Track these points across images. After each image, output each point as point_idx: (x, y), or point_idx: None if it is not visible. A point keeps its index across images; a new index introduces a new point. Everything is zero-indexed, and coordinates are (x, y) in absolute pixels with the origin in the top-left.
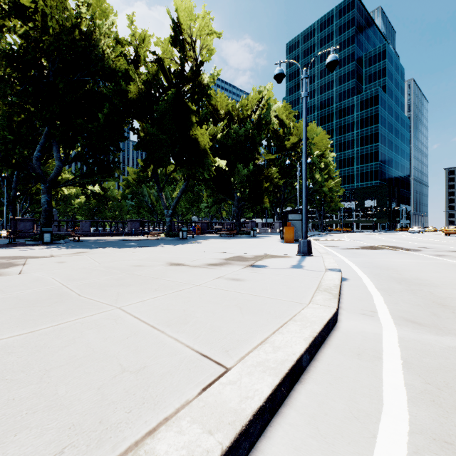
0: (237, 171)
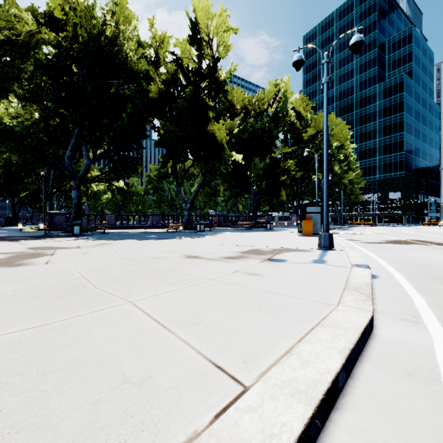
0: (253, 165)
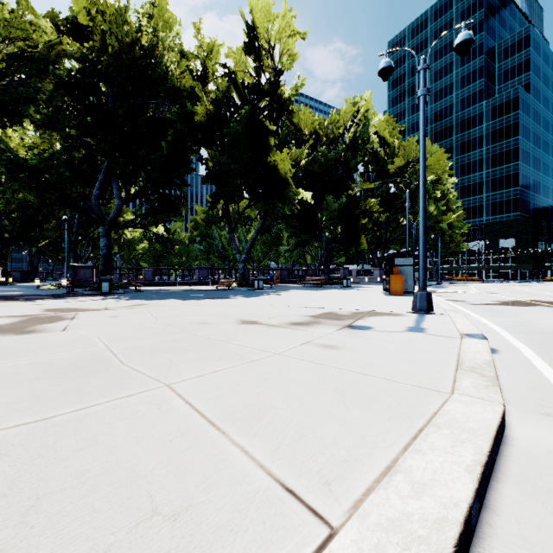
0: (326, 205)
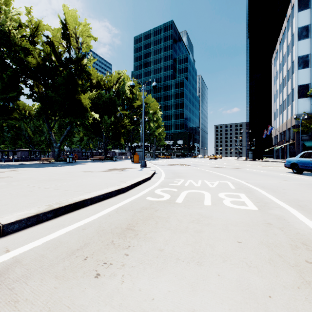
0: (105, 120)
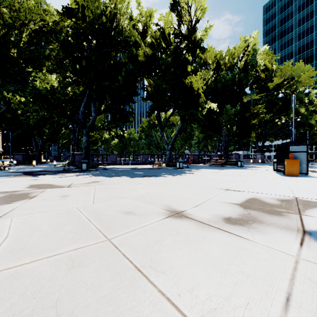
0: (225, 111)
